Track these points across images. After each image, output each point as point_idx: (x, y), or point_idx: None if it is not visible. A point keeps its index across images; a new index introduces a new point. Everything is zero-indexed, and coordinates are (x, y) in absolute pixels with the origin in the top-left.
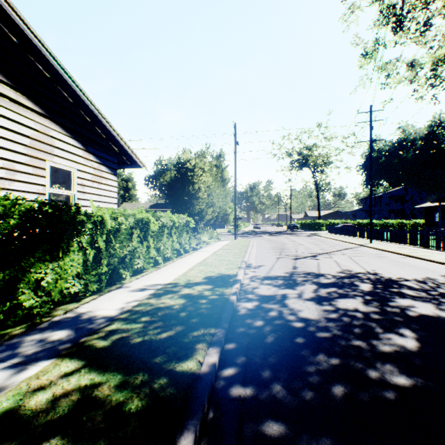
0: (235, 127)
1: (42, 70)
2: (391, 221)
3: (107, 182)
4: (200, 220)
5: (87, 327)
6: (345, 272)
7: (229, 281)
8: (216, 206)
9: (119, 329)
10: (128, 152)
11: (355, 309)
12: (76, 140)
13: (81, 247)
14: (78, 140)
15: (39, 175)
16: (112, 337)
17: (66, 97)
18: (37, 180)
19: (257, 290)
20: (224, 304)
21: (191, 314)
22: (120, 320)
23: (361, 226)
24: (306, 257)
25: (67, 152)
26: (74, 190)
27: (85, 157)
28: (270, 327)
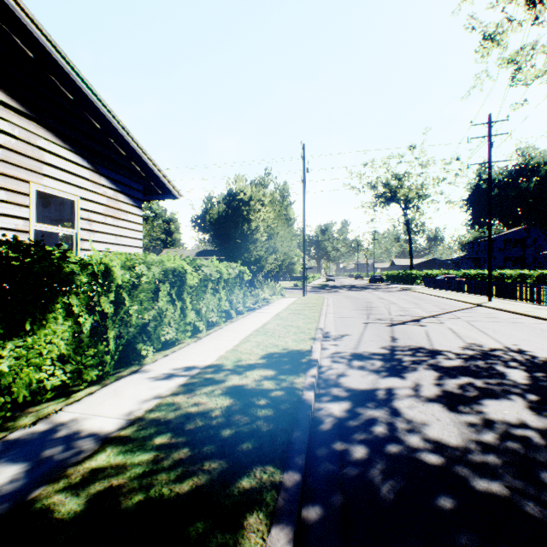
0: (304, 149)
1: (22, 48)
2: (508, 272)
3: (127, 217)
4: (258, 270)
5: (57, 459)
6: (473, 348)
7: (300, 363)
8: (279, 252)
9: (109, 465)
10: (157, 176)
11: (522, 422)
12: (79, 155)
13: (73, 311)
14: (83, 156)
15: (19, 203)
16: (90, 488)
17: (63, 92)
18: (15, 210)
19: (345, 380)
20: (296, 410)
21: (240, 431)
22: (118, 442)
23: (468, 278)
24: (406, 322)
25: (65, 172)
26: (76, 227)
27: (94, 180)
28: (382, 464)
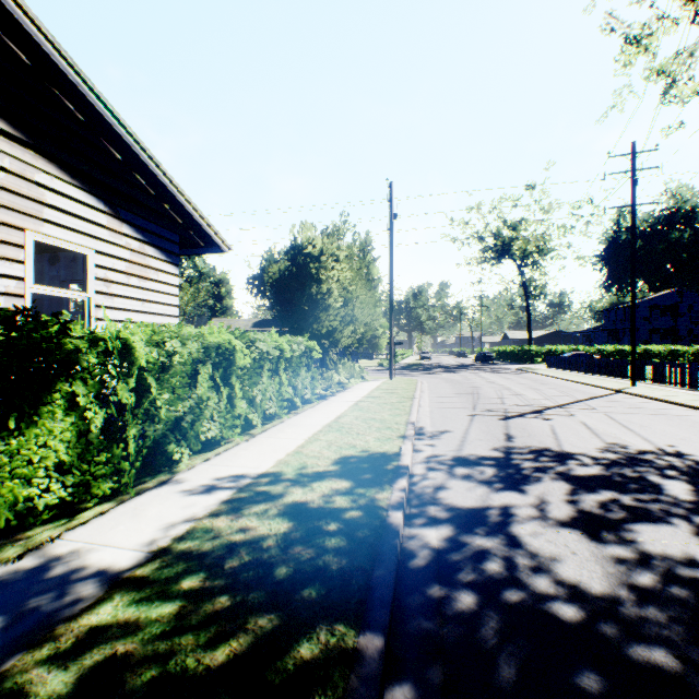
0: (391, 189)
1: (14, 51)
2: (655, 347)
3: (158, 277)
4: (331, 345)
5: (44, 611)
6: (615, 451)
7: (385, 471)
8: (359, 323)
9: (115, 621)
10: (198, 222)
11: (690, 558)
12: (92, 194)
13: (79, 403)
14: (98, 196)
15: (9, 258)
16: (85, 657)
17: (70, 111)
18: (4, 267)
19: (445, 494)
20: (378, 539)
21: (300, 571)
22: (131, 585)
23: (604, 356)
24: (524, 414)
25: (73, 216)
26: (89, 289)
27: (113, 228)
28: (497, 621)
